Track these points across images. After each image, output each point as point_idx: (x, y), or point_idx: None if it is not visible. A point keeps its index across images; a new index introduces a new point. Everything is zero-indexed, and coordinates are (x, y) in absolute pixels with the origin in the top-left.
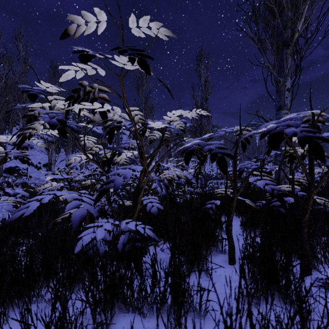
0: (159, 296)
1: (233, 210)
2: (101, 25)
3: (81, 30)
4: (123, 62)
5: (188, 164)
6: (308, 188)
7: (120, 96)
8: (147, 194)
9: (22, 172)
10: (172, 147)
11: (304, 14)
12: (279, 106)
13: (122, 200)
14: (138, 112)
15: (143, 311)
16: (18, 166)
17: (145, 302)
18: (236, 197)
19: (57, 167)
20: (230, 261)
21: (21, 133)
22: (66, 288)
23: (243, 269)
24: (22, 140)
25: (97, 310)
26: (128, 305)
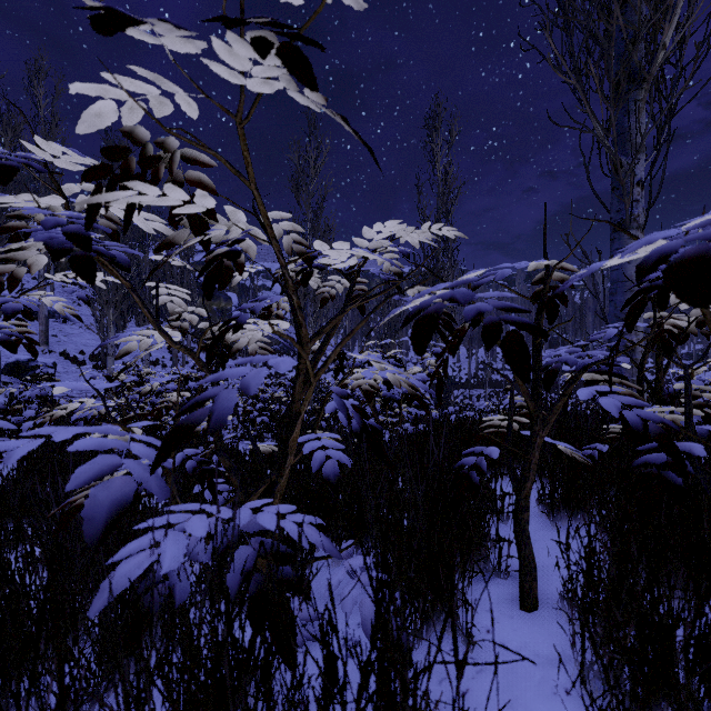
0: None
1: (531, 471)
2: None
3: None
4: (241, 67)
5: (424, 353)
6: None
7: (238, 175)
8: (314, 427)
9: (43, 372)
10: (379, 306)
11: (679, 6)
12: (619, 220)
13: (254, 442)
14: (291, 224)
15: None
16: (34, 360)
17: None
18: (539, 438)
19: (121, 361)
20: (523, 603)
21: None
22: None
23: None
24: None
25: None
26: None
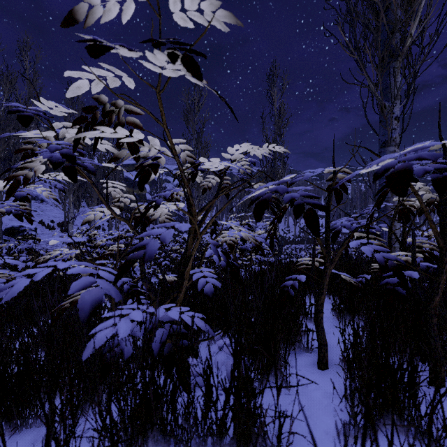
0: (216, 425)
1: (324, 289)
2: (127, 8)
3: (96, 15)
4: (160, 64)
5: (260, 221)
6: (440, 258)
7: (157, 120)
8: (199, 265)
9: (28, 234)
10: (236, 195)
11: (420, 11)
12: (384, 141)
13: (163, 274)
14: (185, 146)
15: (190, 446)
16: (23, 226)
17: (193, 432)
18: (329, 270)
19: (77, 227)
20: (320, 365)
21: (11, 175)
22: (66, 418)
23: (371, 411)
24: (14, 186)
25: (120, 444)
26: (169, 436)
